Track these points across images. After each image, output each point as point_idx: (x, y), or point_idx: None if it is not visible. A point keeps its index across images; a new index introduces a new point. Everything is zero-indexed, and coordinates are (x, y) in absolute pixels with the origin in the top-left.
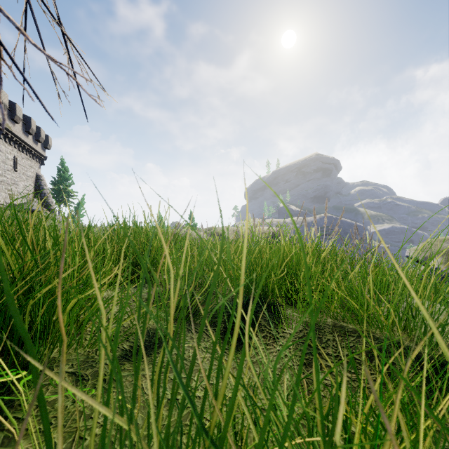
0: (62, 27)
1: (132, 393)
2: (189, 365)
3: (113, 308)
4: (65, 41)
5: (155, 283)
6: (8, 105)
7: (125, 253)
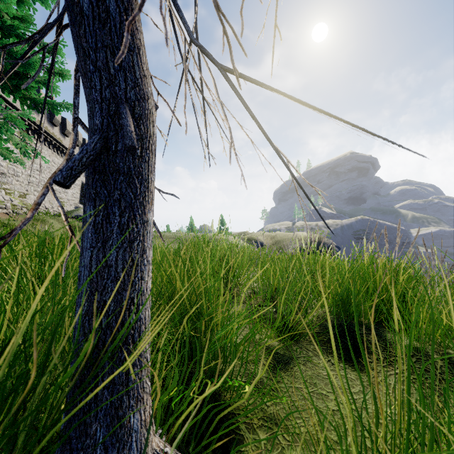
0: (203, 99)
1: (301, 402)
2: (325, 381)
3: (333, 345)
4: (204, 109)
5: (372, 331)
6: (60, 121)
7: None
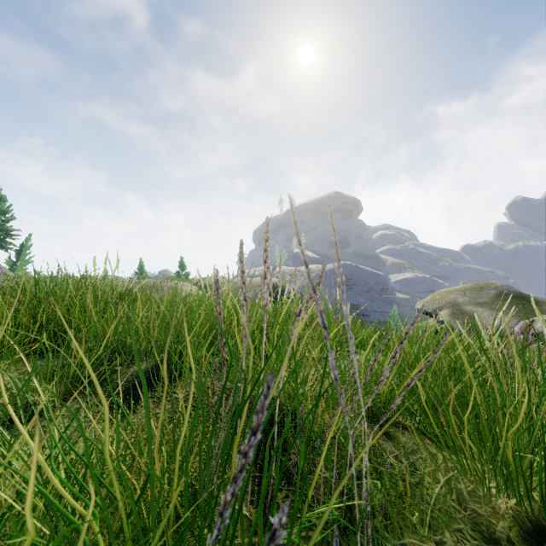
0: None
1: None
2: None
3: None
4: None
5: None
6: None
7: (48, 317)
